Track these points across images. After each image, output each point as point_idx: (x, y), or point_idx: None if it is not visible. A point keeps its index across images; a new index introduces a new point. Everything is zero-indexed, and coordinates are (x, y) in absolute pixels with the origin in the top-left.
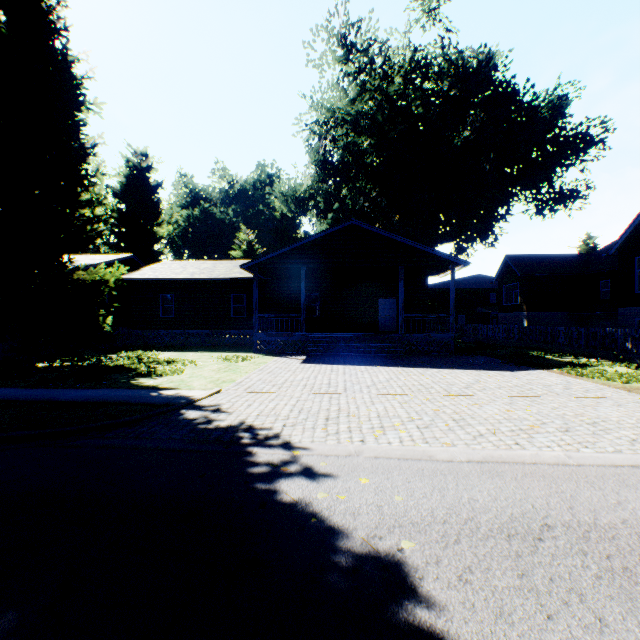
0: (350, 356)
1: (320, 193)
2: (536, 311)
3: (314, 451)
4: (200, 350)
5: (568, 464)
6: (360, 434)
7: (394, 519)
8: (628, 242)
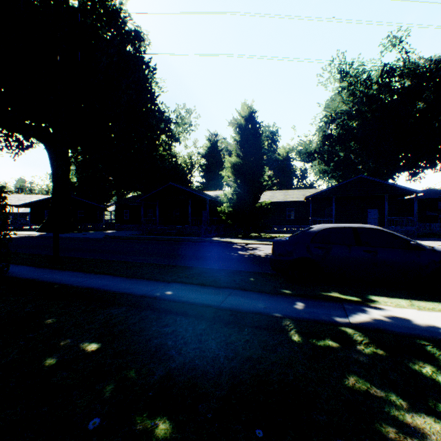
0: None
1: (323, 151)
2: None
3: None
4: (279, 233)
5: None
6: None
7: None
8: None
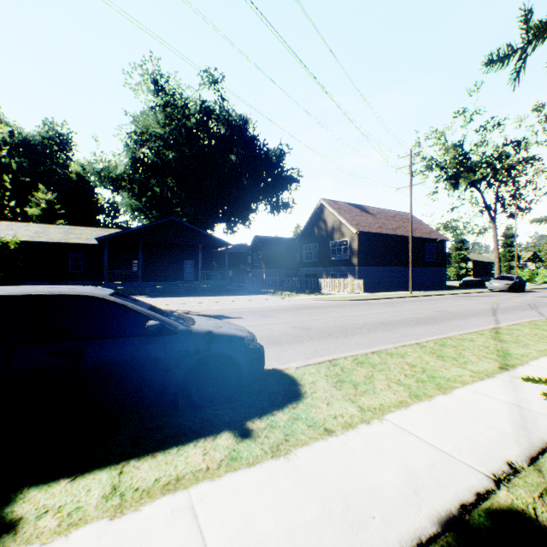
0: (173, 294)
1: (135, 180)
2: (270, 269)
3: (194, 310)
4: None
5: (254, 307)
6: (204, 308)
7: (219, 313)
8: (302, 238)
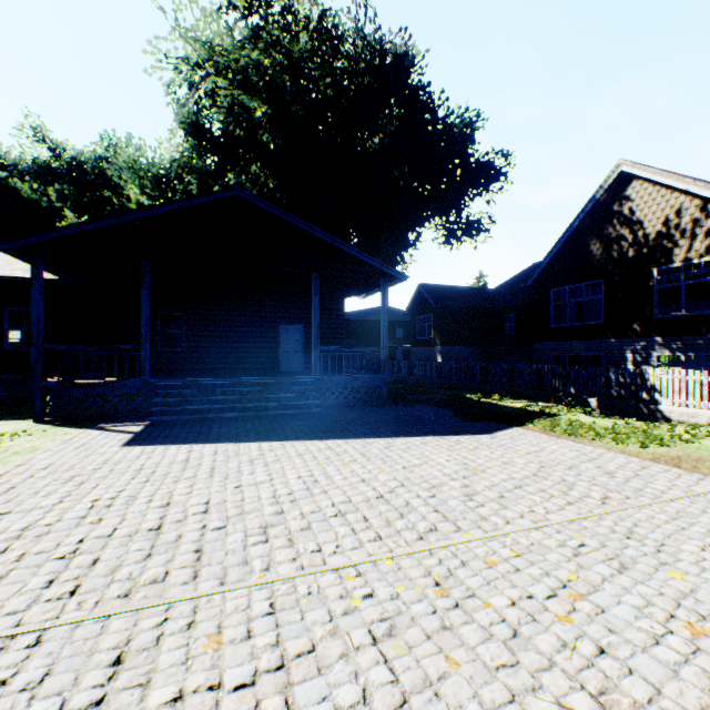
0: (233, 417)
1: (193, 172)
2: (449, 346)
3: None
4: None
5: None
6: None
7: None
8: (544, 273)
